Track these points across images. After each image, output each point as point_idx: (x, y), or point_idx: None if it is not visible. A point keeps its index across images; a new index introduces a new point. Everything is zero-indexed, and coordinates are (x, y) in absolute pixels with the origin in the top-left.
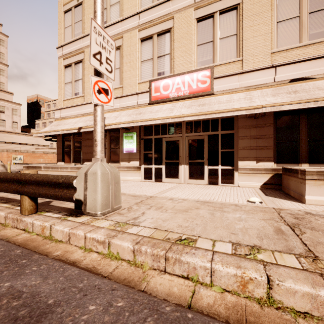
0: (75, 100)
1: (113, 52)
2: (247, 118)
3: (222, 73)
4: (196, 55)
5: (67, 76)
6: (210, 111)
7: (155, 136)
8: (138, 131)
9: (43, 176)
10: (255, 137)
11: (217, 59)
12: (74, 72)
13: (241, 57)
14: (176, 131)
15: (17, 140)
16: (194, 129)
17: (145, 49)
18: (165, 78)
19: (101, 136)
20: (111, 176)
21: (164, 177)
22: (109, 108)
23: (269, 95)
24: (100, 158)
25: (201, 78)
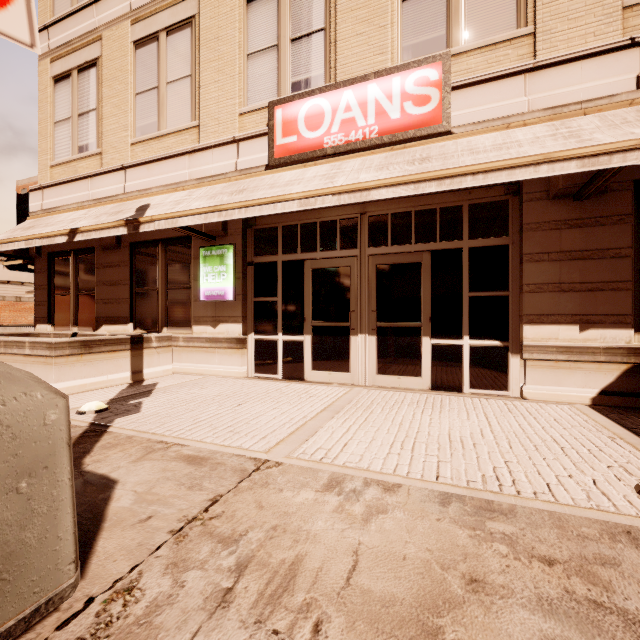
0: (79, 165)
1: None
2: (550, 201)
3: (474, 74)
4: (398, 28)
5: (59, 104)
6: (457, 167)
7: (284, 256)
8: (239, 243)
9: None
10: (575, 255)
11: (459, 36)
12: (78, 93)
13: (532, 25)
14: (343, 241)
15: None
16: (391, 235)
17: (257, 21)
18: (313, 93)
19: None
20: None
21: (310, 369)
22: (162, 181)
23: (633, 122)
24: None
25: (415, 88)
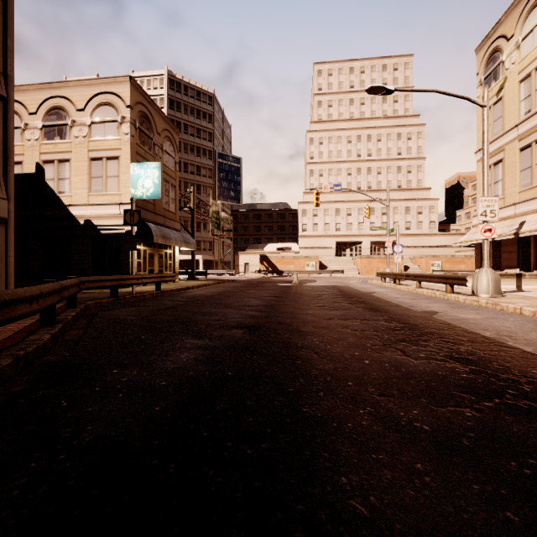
0: None
1: (496, 204)
2: None
3: None
4: None
5: None
6: None
7: None
8: None
9: (455, 276)
10: None
11: None
12: (493, 174)
13: None
14: None
15: (434, 243)
16: None
17: None
18: None
19: (486, 256)
20: (491, 278)
21: None
22: (532, 208)
23: None
24: (486, 268)
25: None
